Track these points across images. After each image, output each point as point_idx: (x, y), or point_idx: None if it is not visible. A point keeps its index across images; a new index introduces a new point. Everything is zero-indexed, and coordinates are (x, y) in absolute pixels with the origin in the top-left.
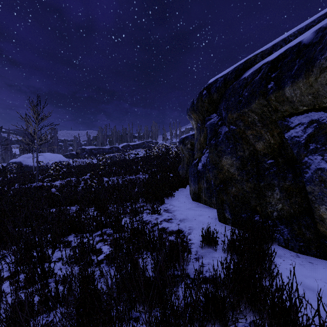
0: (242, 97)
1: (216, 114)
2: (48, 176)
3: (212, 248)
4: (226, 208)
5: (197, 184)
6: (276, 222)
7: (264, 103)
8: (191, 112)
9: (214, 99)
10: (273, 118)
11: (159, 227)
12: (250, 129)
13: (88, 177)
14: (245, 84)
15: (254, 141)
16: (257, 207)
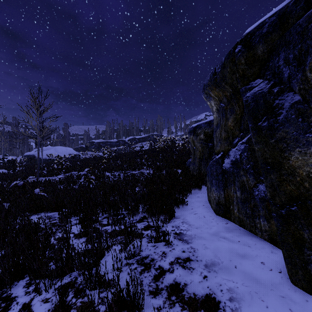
0: None
1: (263, 79)
2: (52, 169)
3: None
4: None
5: (223, 190)
6: None
7: None
8: (210, 87)
9: (258, 55)
10: None
11: (168, 281)
12: None
13: (85, 172)
14: None
15: None
16: None
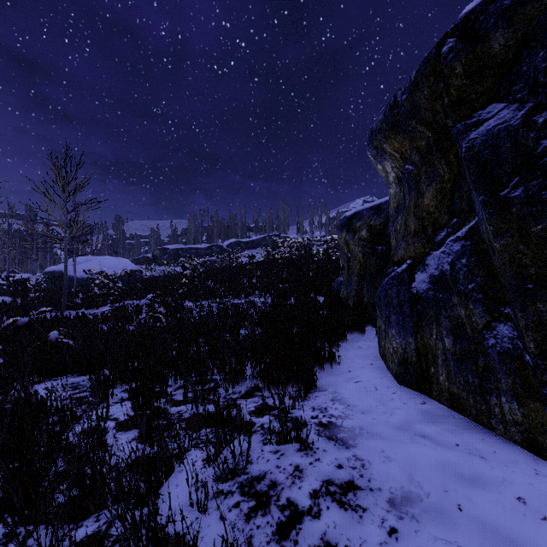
0: None
1: (507, 102)
2: (91, 296)
3: None
4: None
5: (413, 334)
6: None
7: None
8: (385, 134)
9: (494, 53)
10: None
11: (309, 540)
12: None
13: (147, 301)
14: None
15: None
16: None
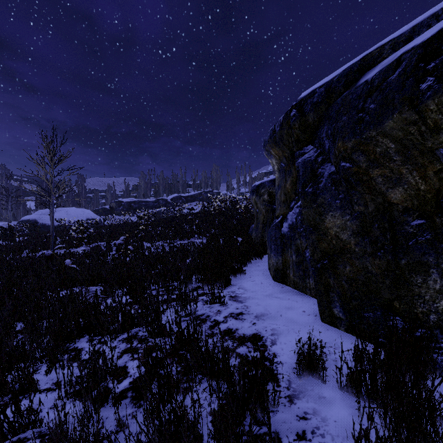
0: (365, 112)
1: (313, 146)
2: (68, 239)
3: (317, 377)
4: (334, 300)
5: (281, 255)
6: (435, 332)
7: (411, 119)
8: (270, 145)
9: (310, 122)
10: (428, 144)
11: (222, 328)
12: (378, 167)
13: (121, 241)
14: (368, 90)
15: (385, 187)
16: (395, 302)
